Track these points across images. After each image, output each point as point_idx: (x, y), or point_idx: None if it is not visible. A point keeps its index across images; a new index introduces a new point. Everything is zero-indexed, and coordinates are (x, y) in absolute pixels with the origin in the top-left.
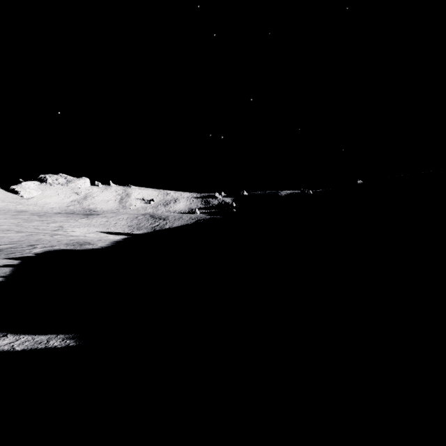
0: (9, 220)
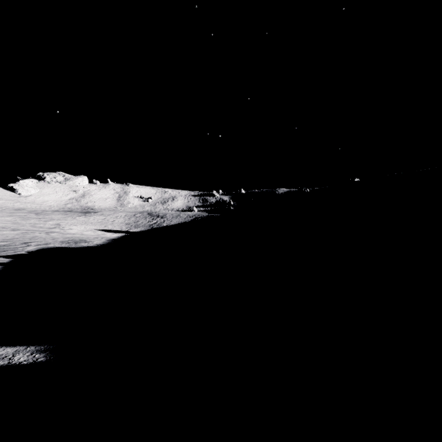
0: (6, 218)
